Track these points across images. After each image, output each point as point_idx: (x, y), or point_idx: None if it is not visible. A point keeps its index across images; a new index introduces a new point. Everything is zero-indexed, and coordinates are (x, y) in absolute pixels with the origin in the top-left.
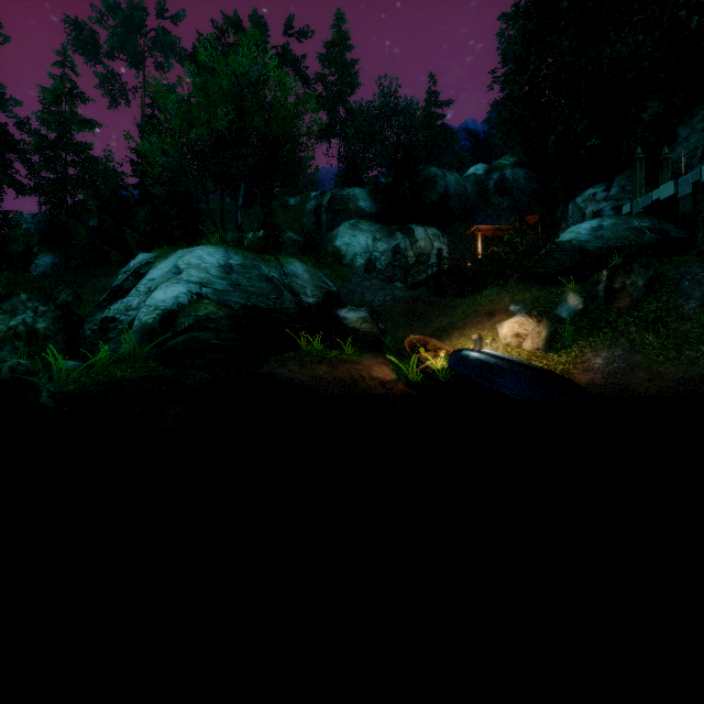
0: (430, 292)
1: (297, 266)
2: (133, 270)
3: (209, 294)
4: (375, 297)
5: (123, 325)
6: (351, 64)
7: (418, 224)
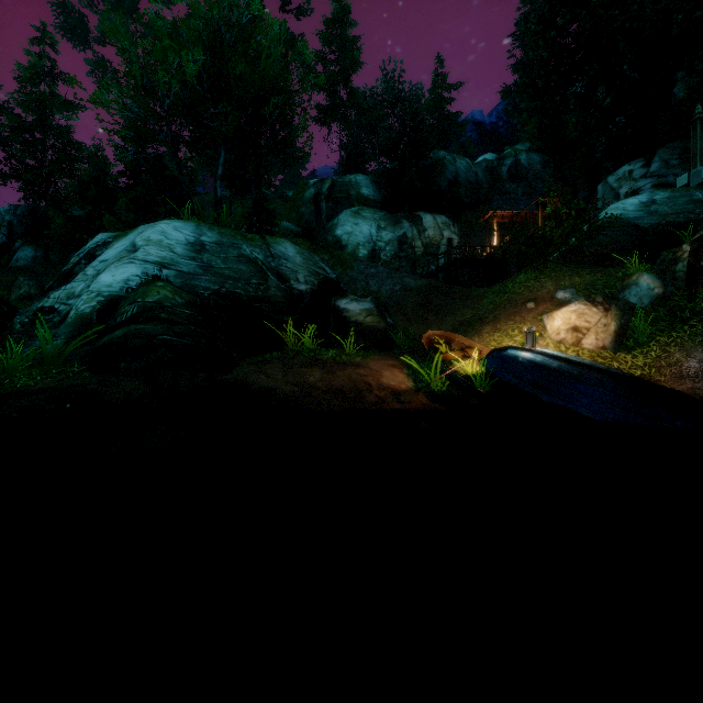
0: None
1: (288, 247)
2: (87, 251)
3: (171, 277)
4: (382, 286)
5: (60, 316)
6: (353, 41)
7: (426, 212)
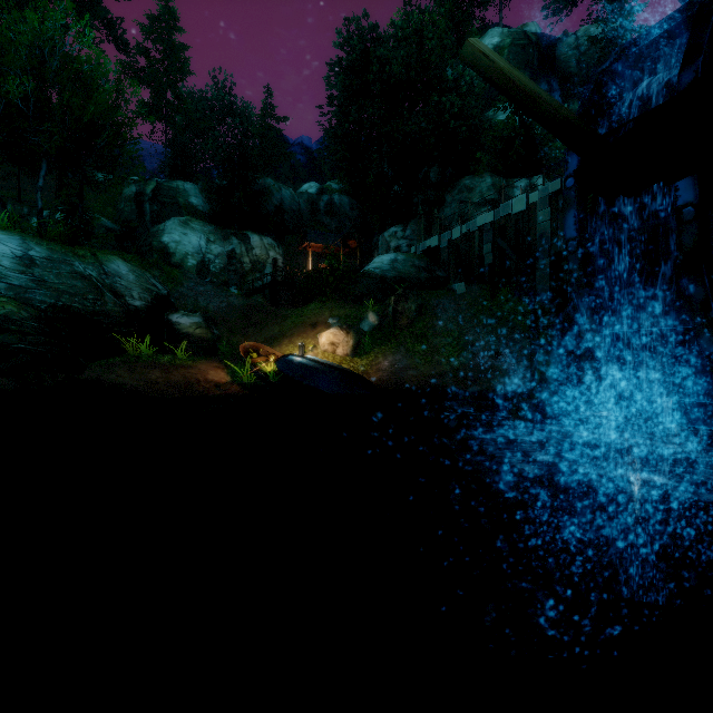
0: (266, 299)
1: (120, 265)
2: None
3: (2, 289)
4: (210, 303)
5: None
6: (181, 47)
7: (254, 232)
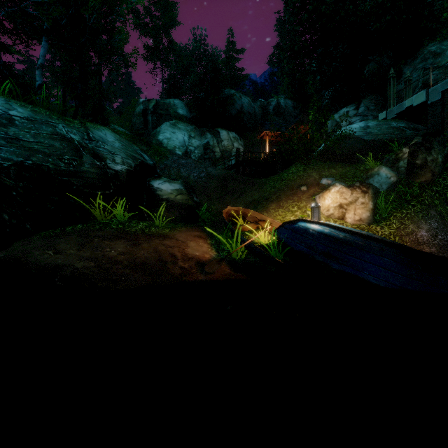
0: None
1: (108, 134)
2: None
3: None
4: (190, 173)
5: None
6: (172, 5)
7: (223, 129)
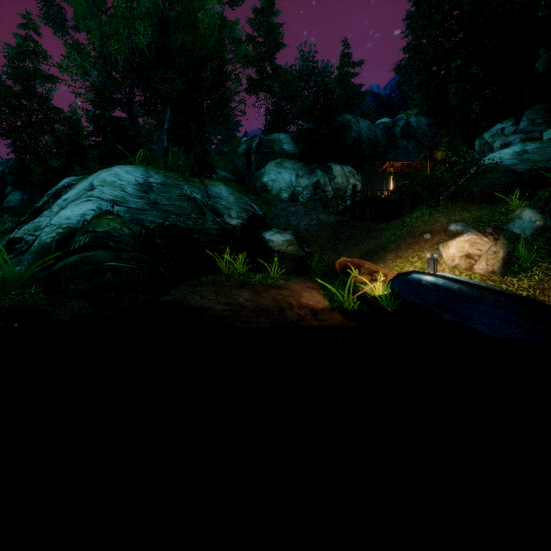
0: None
1: (222, 189)
2: (54, 191)
3: (122, 212)
4: (300, 221)
5: (27, 245)
6: (276, 27)
7: (336, 163)
